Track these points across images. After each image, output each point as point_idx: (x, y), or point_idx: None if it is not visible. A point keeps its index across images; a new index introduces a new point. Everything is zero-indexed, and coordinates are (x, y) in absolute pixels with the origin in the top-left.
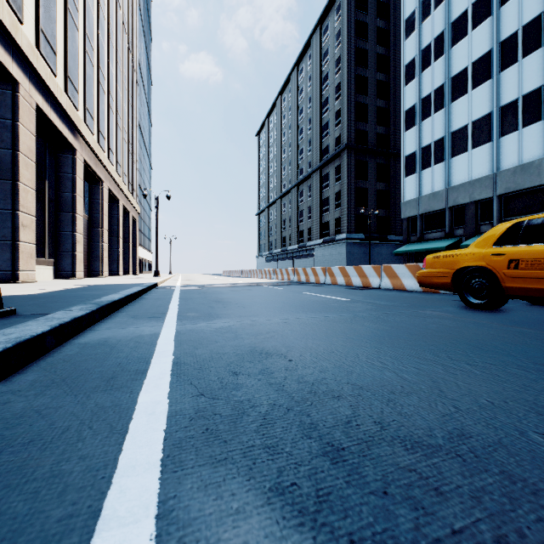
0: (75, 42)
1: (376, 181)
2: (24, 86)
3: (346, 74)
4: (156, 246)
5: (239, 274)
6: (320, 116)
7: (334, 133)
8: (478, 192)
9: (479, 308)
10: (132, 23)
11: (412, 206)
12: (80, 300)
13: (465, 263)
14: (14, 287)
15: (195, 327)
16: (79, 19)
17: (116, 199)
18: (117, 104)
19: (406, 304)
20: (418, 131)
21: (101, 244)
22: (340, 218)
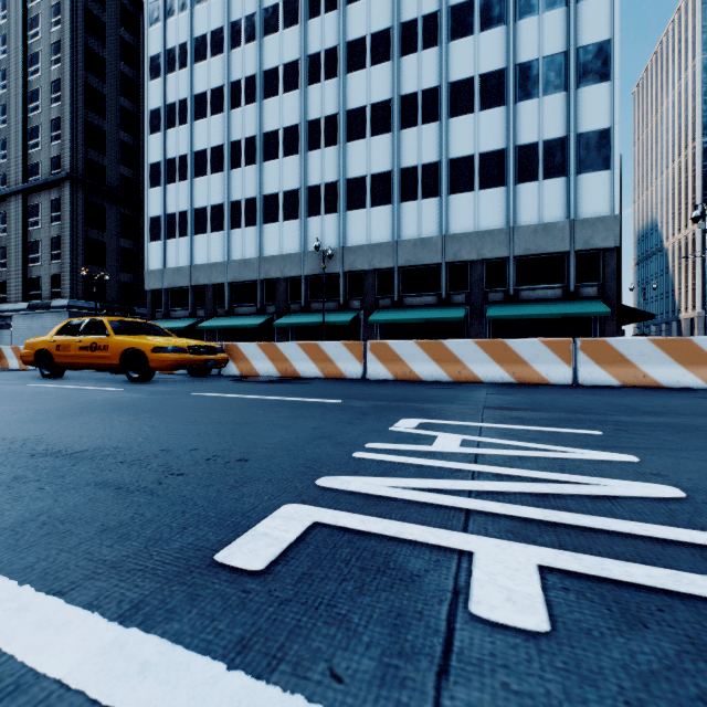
0: None
1: (120, 236)
2: None
3: (69, 74)
4: None
5: None
6: (24, 111)
7: (50, 148)
8: (216, 276)
9: (48, 377)
10: None
11: (158, 278)
12: None
13: (40, 347)
14: None
15: None
16: None
17: None
18: None
19: None
20: (164, 194)
21: None
22: (60, 276)
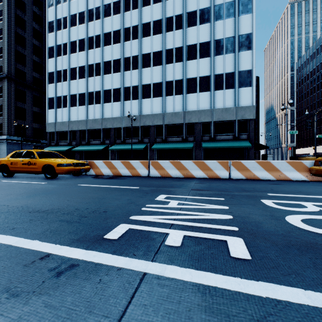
0: None
1: (33, 105)
2: None
3: (7, 27)
4: None
5: None
6: None
7: None
8: (81, 126)
9: (6, 176)
10: None
11: (52, 126)
12: None
13: (2, 163)
14: None
15: None
16: None
17: None
18: None
19: None
20: (55, 87)
21: None
22: (2, 124)
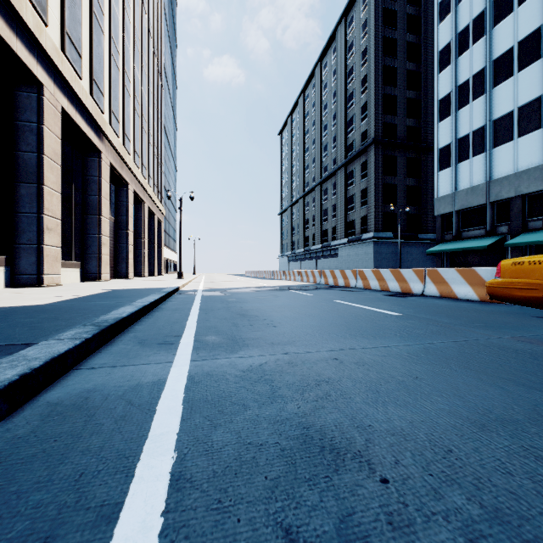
0: (100, 46)
1: (406, 176)
2: (49, 88)
3: (373, 65)
4: (180, 247)
5: (262, 274)
6: (344, 111)
7: (360, 127)
8: (526, 185)
9: None
10: (157, 28)
11: (447, 202)
12: (85, 316)
13: None
14: (33, 293)
15: (215, 367)
16: (105, 22)
17: (141, 201)
18: (143, 107)
19: (479, 324)
20: (454, 121)
21: (127, 246)
22: (366, 217)
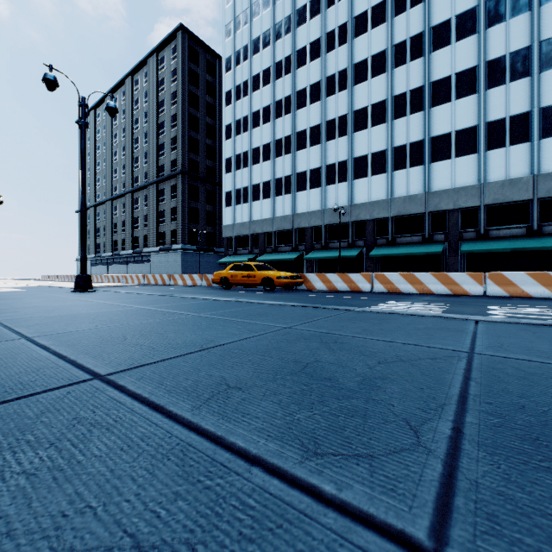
0: None
1: (206, 204)
2: None
3: (181, 111)
4: None
5: (74, 279)
6: (156, 135)
7: (170, 155)
8: (266, 227)
9: (226, 289)
10: None
11: (230, 230)
12: None
13: (223, 276)
14: None
15: None
16: None
17: None
18: None
19: (206, 289)
20: (234, 177)
21: None
22: (176, 231)
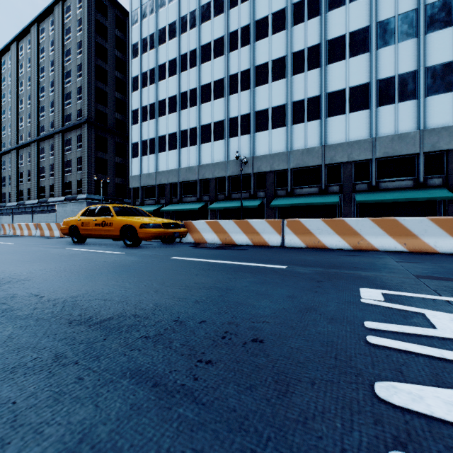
0: None
1: (115, 155)
2: None
3: (87, 60)
4: None
5: None
6: (62, 84)
7: (76, 105)
8: (171, 178)
9: (76, 243)
10: None
11: (137, 180)
12: None
13: (72, 223)
14: None
15: None
16: None
17: None
18: None
19: (46, 244)
20: (140, 128)
21: None
22: (82, 181)
